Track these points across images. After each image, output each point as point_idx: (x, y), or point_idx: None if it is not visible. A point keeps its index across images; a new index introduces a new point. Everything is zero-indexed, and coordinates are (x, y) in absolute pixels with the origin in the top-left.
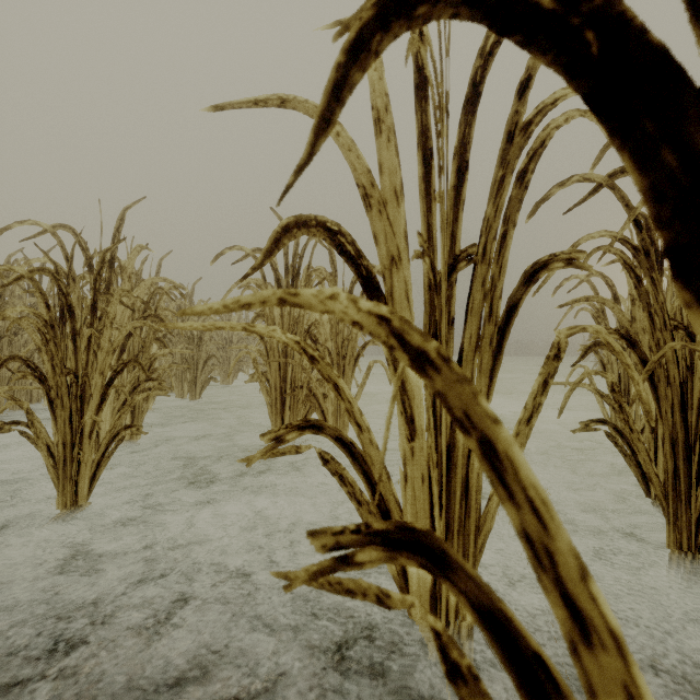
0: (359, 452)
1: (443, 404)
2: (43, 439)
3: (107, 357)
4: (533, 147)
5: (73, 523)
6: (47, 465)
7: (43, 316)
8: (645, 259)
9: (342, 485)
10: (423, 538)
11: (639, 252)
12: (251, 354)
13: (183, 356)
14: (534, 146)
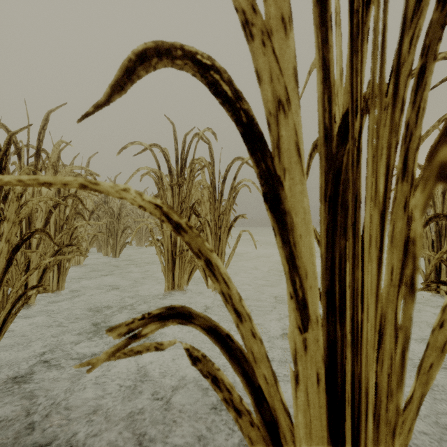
0: (237, 346)
1: None
2: None
3: (13, 226)
4: None
5: None
6: None
7: None
8: None
9: (216, 389)
10: None
11: None
12: (148, 225)
13: (107, 226)
14: None
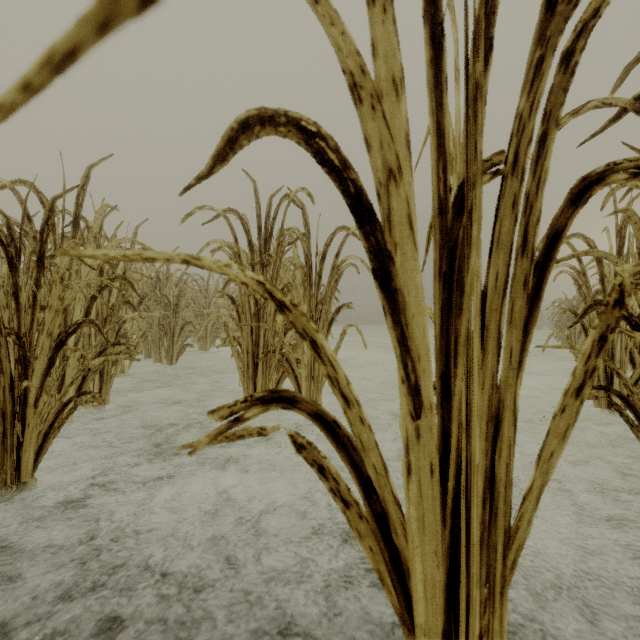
0: (345, 433)
1: None
2: None
3: (56, 316)
4: (582, 17)
5: (15, 502)
6: None
7: None
8: None
9: (323, 479)
10: None
11: None
12: (221, 318)
13: (160, 322)
14: (583, 16)
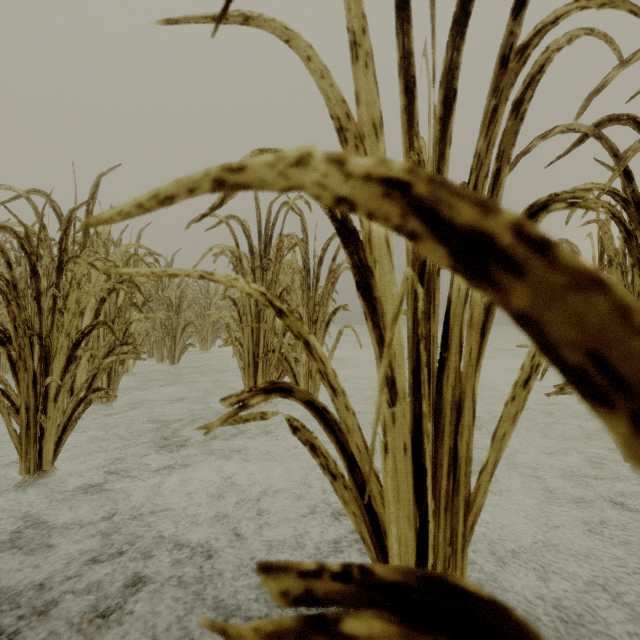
0: (333, 418)
1: (531, 339)
2: (4, 402)
3: (74, 318)
4: (530, 72)
5: (37, 489)
6: (9, 429)
7: (4, 275)
8: (636, 212)
9: (314, 455)
10: (484, 617)
11: (629, 204)
12: (224, 319)
13: (162, 323)
14: (531, 71)
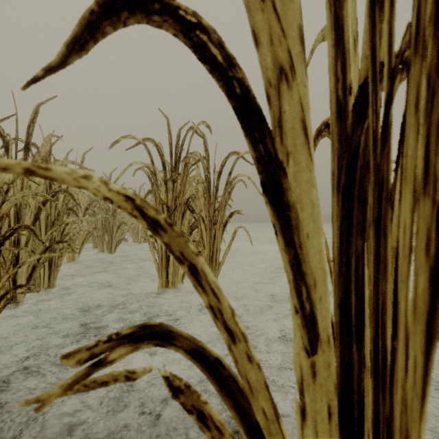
0: (229, 373)
1: None
2: None
3: None
4: None
5: None
6: None
7: None
8: None
9: (203, 428)
10: None
11: None
12: None
13: (103, 223)
14: None
